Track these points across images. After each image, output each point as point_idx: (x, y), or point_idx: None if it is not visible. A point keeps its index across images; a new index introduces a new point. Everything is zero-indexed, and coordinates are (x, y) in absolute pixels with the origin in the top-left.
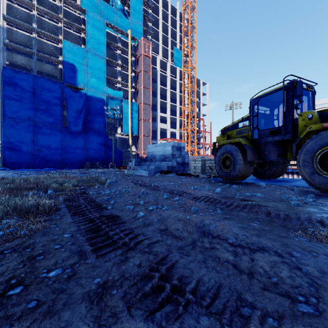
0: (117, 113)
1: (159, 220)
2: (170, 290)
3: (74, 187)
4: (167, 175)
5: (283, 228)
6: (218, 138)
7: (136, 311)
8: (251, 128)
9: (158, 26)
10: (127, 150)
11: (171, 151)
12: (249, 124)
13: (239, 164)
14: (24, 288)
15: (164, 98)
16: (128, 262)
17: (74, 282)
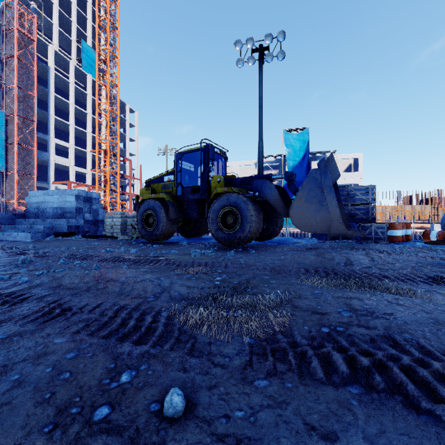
0: None
1: (51, 280)
2: (61, 311)
3: None
4: (67, 238)
5: (172, 271)
6: (141, 190)
7: (29, 325)
8: (175, 184)
9: None
10: None
11: (75, 203)
12: (174, 179)
13: (162, 222)
14: None
15: (64, 116)
16: (14, 310)
17: None
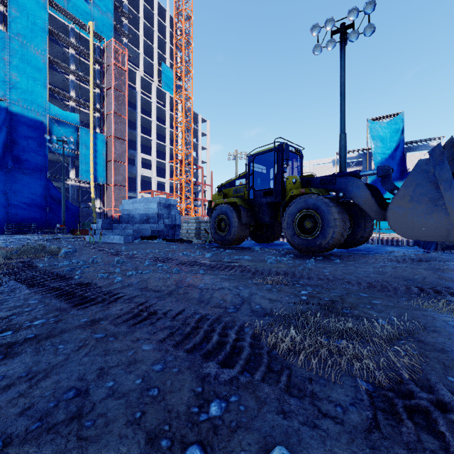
0: (68, 146)
1: (139, 282)
2: (148, 315)
3: (6, 260)
4: (151, 241)
5: (249, 279)
6: (214, 196)
7: (122, 326)
8: (247, 187)
9: (138, 27)
10: (88, 205)
11: (157, 209)
12: (246, 183)
13: (234, 227)
14: (14, 331)
15: (148, 133)
16: (110, 309)
17: (62, 323)
